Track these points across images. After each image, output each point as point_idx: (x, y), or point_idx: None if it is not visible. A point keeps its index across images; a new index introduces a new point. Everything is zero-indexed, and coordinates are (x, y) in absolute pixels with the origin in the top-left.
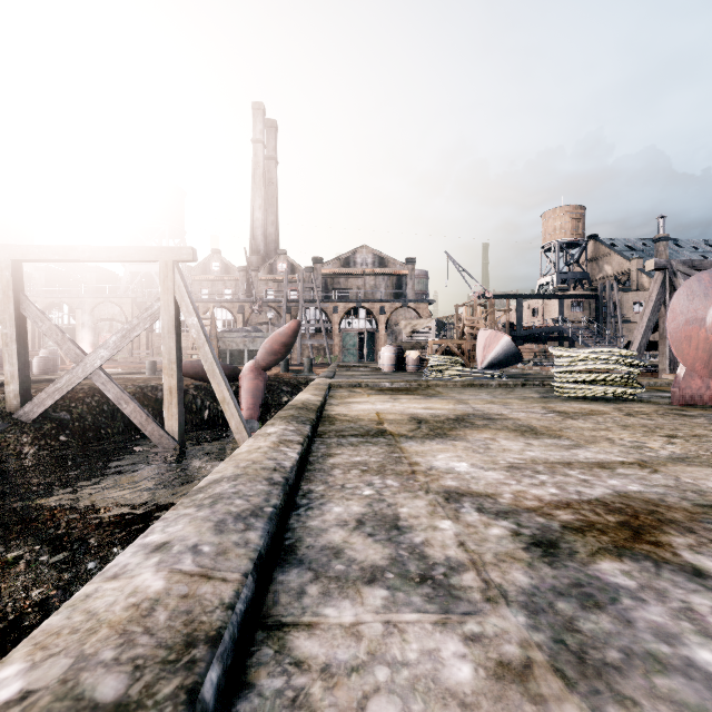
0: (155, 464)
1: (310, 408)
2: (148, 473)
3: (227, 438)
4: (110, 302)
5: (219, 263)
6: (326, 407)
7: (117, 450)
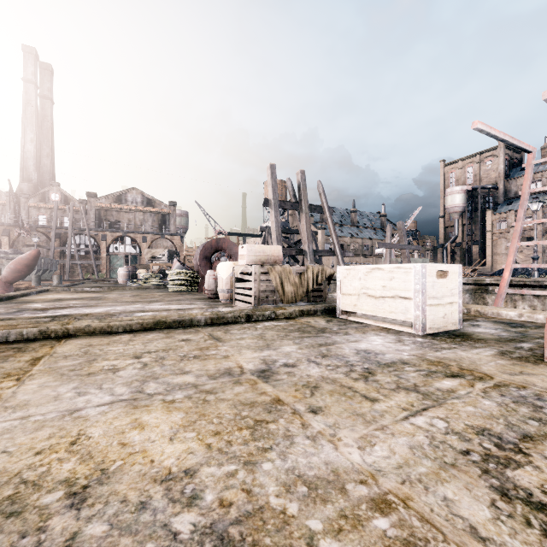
0: None
1: (1, 296)
2: None
3: None
4: None
5: None
6: (21, 298)
7: None
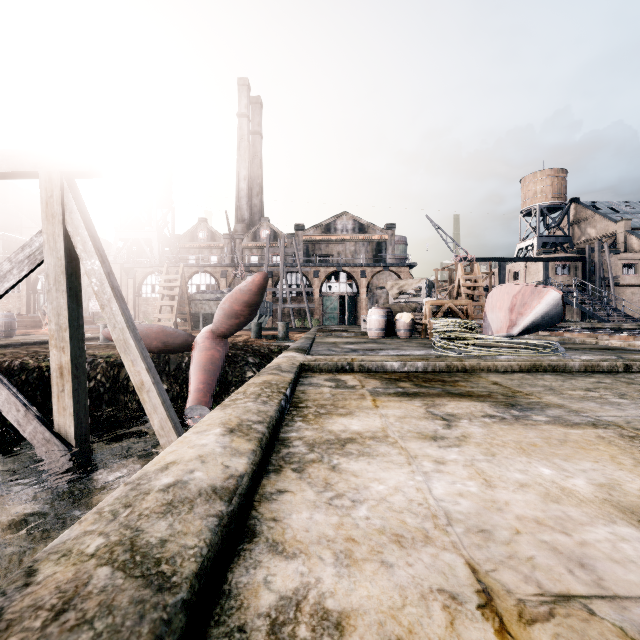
0: (32, 485)
1: None
2: (5, 509)
3: None
4: None
5: (206, 231)
6: (260, 491)
7: (2, 452)
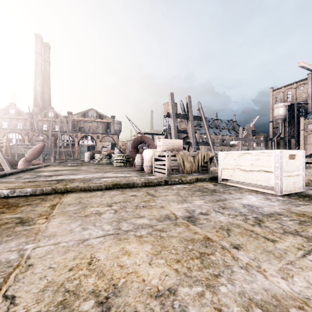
0: None
1: (27, 168)
2: None
3: None
4: None
5: (14, 109)
6: (37, 169)
7: None
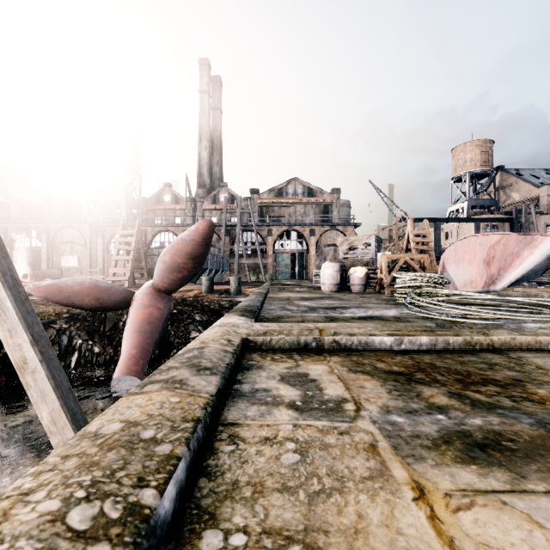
0: None
1: None
2: None
3: (86, 408)
4: (71, 226)
5: (170, 194)
6: None
7: None
